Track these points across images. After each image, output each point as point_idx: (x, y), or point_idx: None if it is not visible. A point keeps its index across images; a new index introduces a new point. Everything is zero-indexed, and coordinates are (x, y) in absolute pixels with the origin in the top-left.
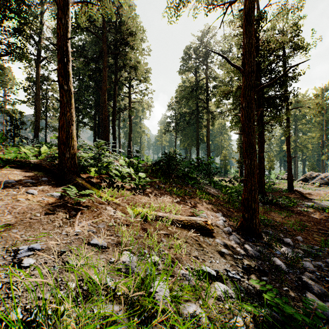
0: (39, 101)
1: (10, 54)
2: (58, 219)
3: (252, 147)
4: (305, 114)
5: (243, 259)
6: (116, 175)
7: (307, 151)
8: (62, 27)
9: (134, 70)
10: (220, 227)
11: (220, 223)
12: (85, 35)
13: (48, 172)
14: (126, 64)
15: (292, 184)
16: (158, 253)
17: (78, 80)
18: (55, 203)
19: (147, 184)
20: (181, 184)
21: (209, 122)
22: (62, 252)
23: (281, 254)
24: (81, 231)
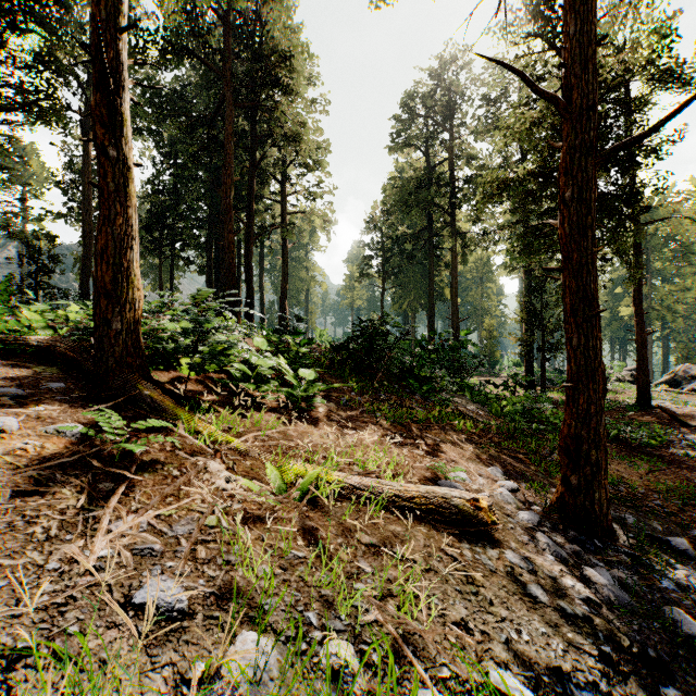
0: (90, 213)
1: (22, 107)
2: (51, 511)
3: (589, 303)
4: (669, 238)
5: (592, 619)
6: (245, 374)
7: (673, 319)
8: (106, 1)
9: (292, 141)
10: (506, 511)
11: (504, 499)
12: (188, 72)
13: (73, 367)
14: (276, 128)
15: (648, 393)
16: (350, 620)
17: (174, 167)
18: (62, 455)
19: (319, 394)
20: (400, 395)
21: (457, 256)
22: (19, 653)
23: (678, 588)
24: (113, 552)
